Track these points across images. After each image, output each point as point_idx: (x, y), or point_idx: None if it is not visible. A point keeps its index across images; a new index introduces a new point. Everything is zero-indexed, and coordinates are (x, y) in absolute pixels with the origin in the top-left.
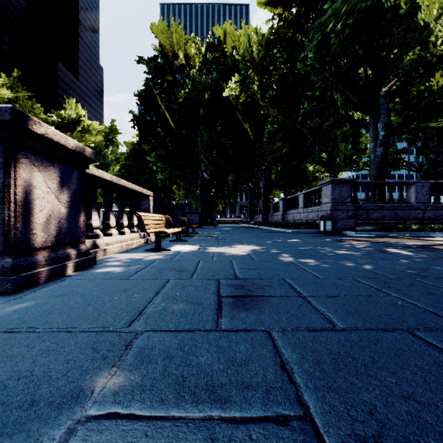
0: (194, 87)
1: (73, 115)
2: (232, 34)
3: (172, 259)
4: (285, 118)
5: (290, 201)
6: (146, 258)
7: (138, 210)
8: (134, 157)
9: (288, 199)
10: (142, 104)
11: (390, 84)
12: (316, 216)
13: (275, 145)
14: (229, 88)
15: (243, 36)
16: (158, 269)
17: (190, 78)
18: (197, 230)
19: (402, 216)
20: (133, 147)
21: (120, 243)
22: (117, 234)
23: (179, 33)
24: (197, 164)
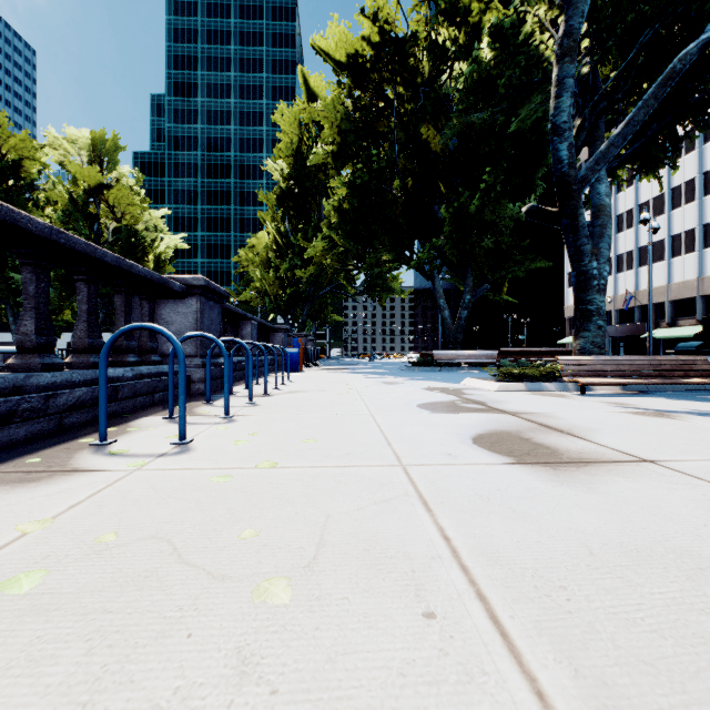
0: None
1: None
2: None
3: None
4: None
5: None
6: None
7: None
8: None
9: None
10: None
11: None
12: None
13: None
14: None
15: None
16: None
17: None
18: None
19: None
20: None
21: None
22: None
23: None
24: None
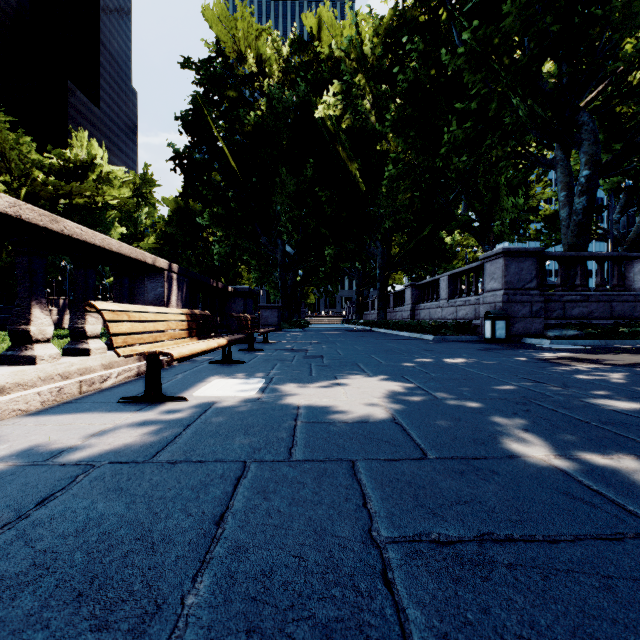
0: (271, 107)
1: (84, 156)
2: (330, 25)
3: (155, 457)
4: (416, 155)
5: (423, 289)
6: (77, 447)
7: (142, 299)
8: (179, 221)
9: (421, 286)
10: (187, 133)
11: (589, 97)
12: (473, 312)
13: (400, 198)
14: (326, 105)
15: (349, 28)
16: (10, 576)
17: (264, 95)
18: (273, 336)
19: (622, 312)
20: (178, 205)
21: (58, 382)
22: (56, 358)
23: (246, 21)
24: (275, 230)
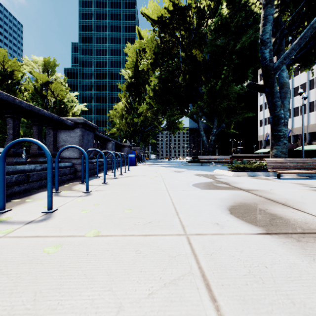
0: None
1: None
2: None
3: None
4: None
5: None
6: None
7: None
8: None
9: None
10: None
11: None
12: None
13: None
14: None
15: None
16: None
17: None
18: None
19: None
20: None
21: None
22: None
23: None
24: None
